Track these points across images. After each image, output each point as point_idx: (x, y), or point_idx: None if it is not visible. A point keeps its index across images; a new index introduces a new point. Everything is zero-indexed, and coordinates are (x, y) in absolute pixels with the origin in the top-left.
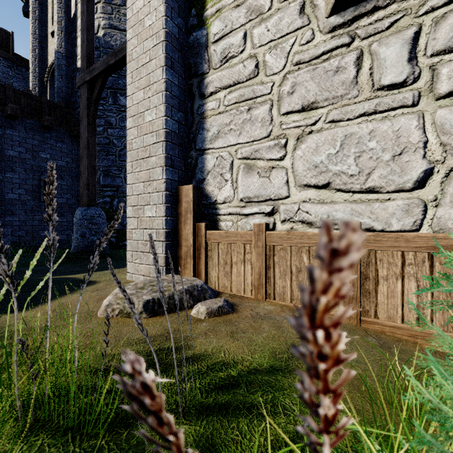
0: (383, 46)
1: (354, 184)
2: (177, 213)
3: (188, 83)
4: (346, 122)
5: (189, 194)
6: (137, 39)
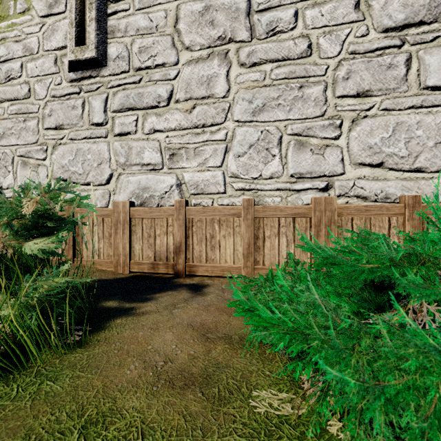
0: (94, 100)
1: (81, 179)
2: None
3: None
4: (78, 141)
5: None
6: None
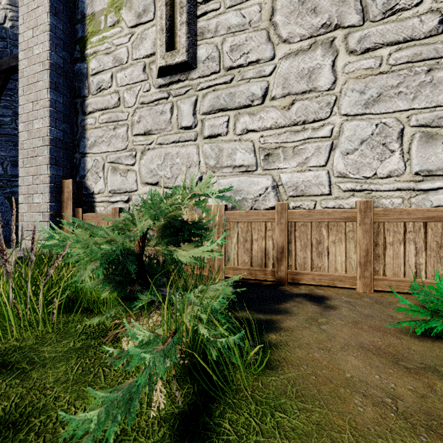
0: (183, 103)
1: (170, 183)
2: (61, 200)
3: (74, 101)
4: (166, 145)
5: (69, 186)
6: (28, 62)
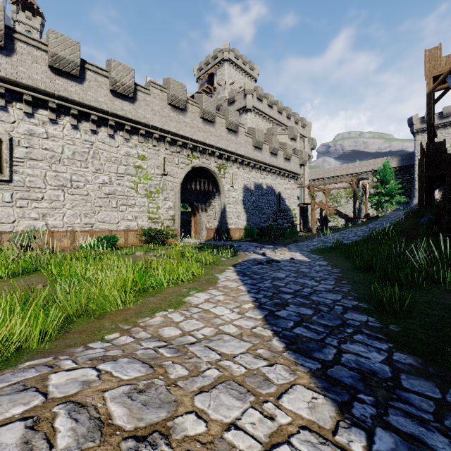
0: (5, 193)
1: None
2: None
3: None
4: None
5: None
6: None
